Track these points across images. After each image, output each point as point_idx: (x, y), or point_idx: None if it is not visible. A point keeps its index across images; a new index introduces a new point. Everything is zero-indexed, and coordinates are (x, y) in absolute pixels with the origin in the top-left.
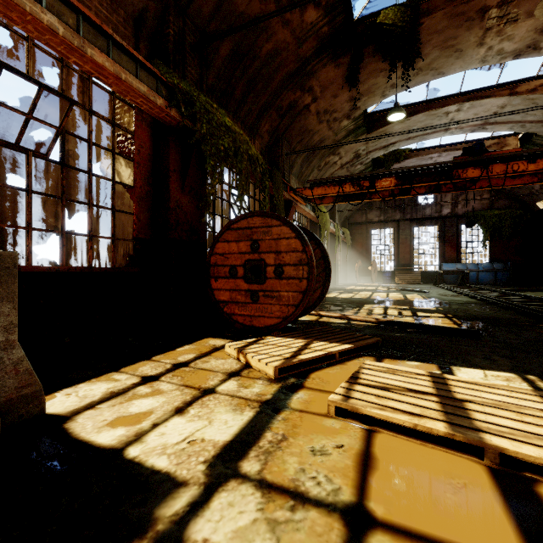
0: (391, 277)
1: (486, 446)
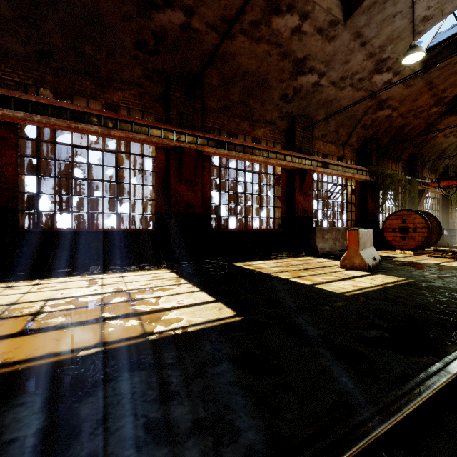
0: None
1: (455, 257)
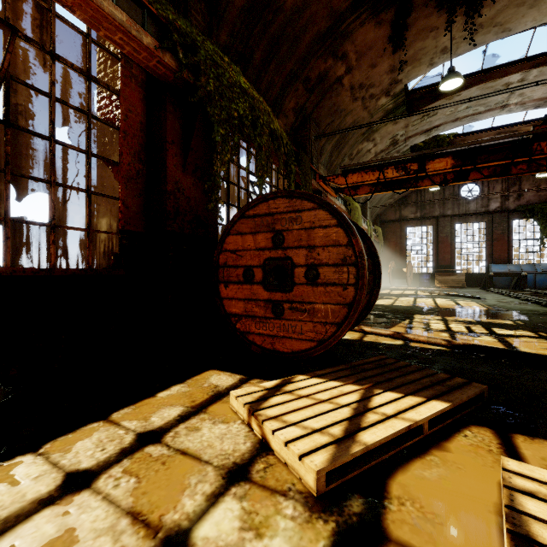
0: (429, 280)
1: None
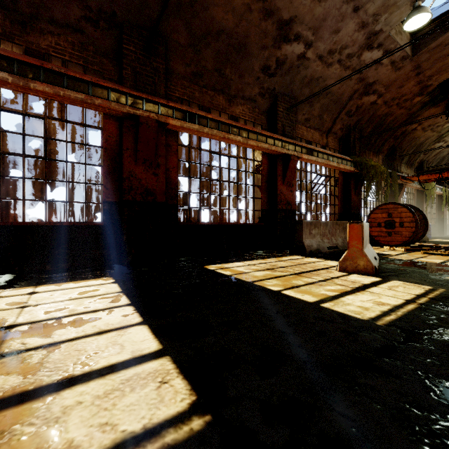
0: None
1: None
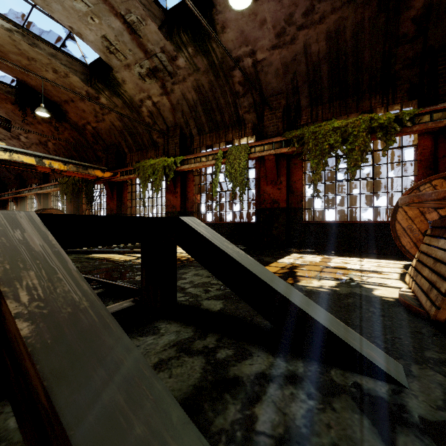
0: None
1: None
